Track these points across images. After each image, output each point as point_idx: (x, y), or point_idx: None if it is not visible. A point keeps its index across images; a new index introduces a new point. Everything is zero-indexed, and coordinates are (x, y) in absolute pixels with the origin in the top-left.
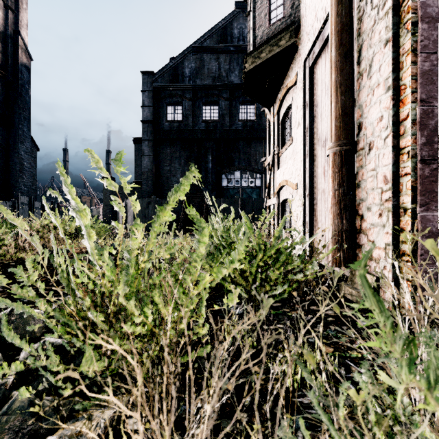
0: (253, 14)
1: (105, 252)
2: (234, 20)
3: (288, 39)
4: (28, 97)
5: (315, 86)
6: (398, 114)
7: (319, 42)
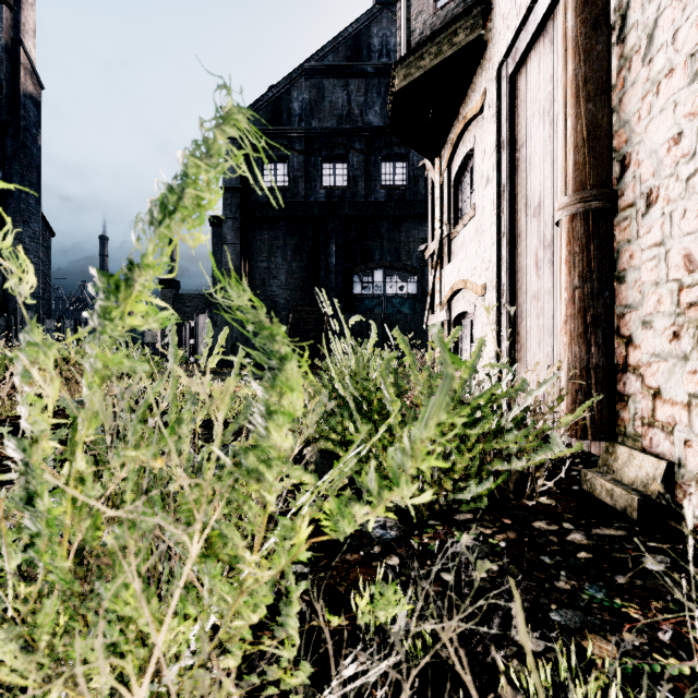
0: None
1: None
2: (373, 22)
3: (469, 31)
4: (36, 149)
5: (518, 111)
6: None
7: (527, 28)
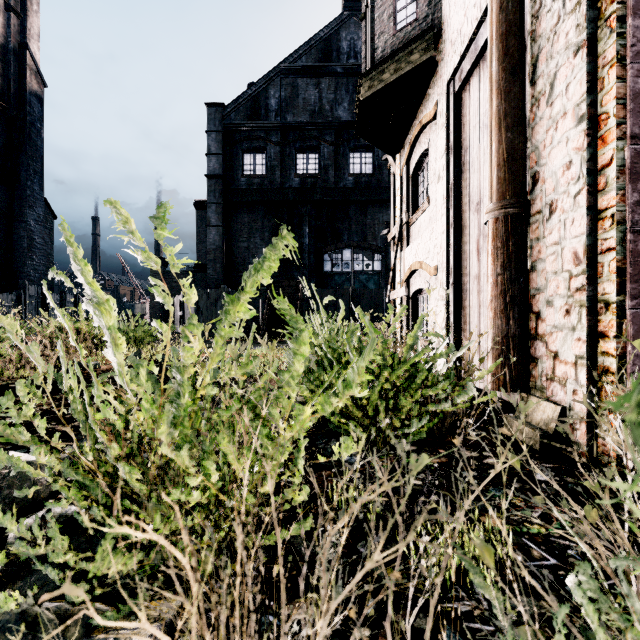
0: (371, 15)
1: (142, 371)
2: (342, 27)
3: (423, 52)
4: (40, 141)
5: (463, 122)
6: (595, 158)
7: (470, 55)
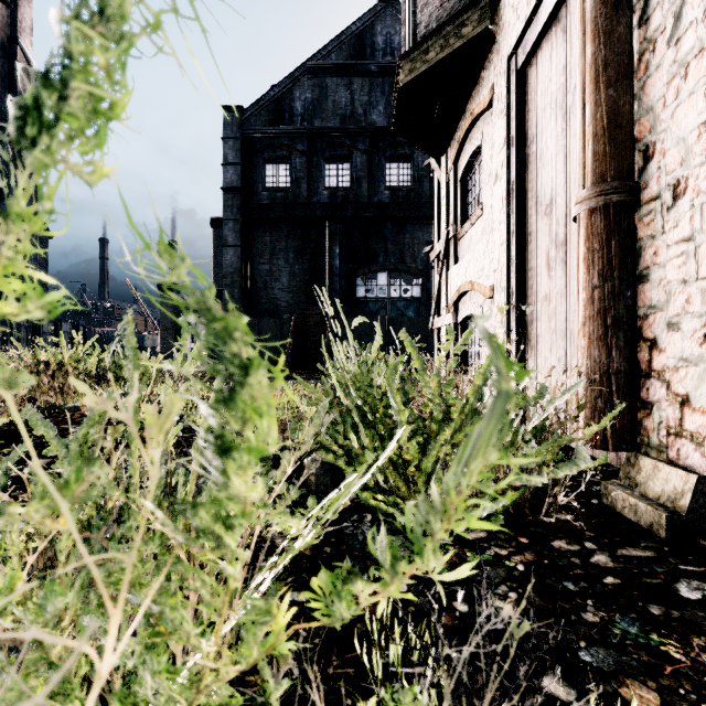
0: None
1: None
2: (376, 20)
3: (477, 23)
4: None
5: (528, 105)
6: None
7: (538, 18)
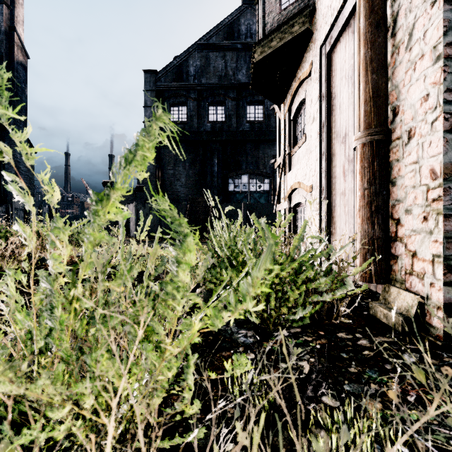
0: None
1: (9, 280)
2: (241, 16)
3: (302, 24)
4: (24, 97)
5: (332, 76)
6: (451, 90)
7: (338, 24)
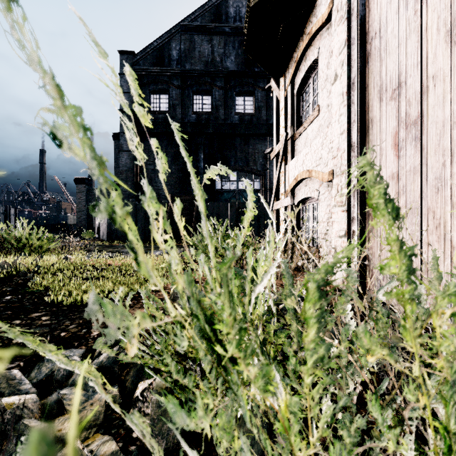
0: None
1: None
2: None
3: None
4: None
5: (369, 6)
6: None
7: None
